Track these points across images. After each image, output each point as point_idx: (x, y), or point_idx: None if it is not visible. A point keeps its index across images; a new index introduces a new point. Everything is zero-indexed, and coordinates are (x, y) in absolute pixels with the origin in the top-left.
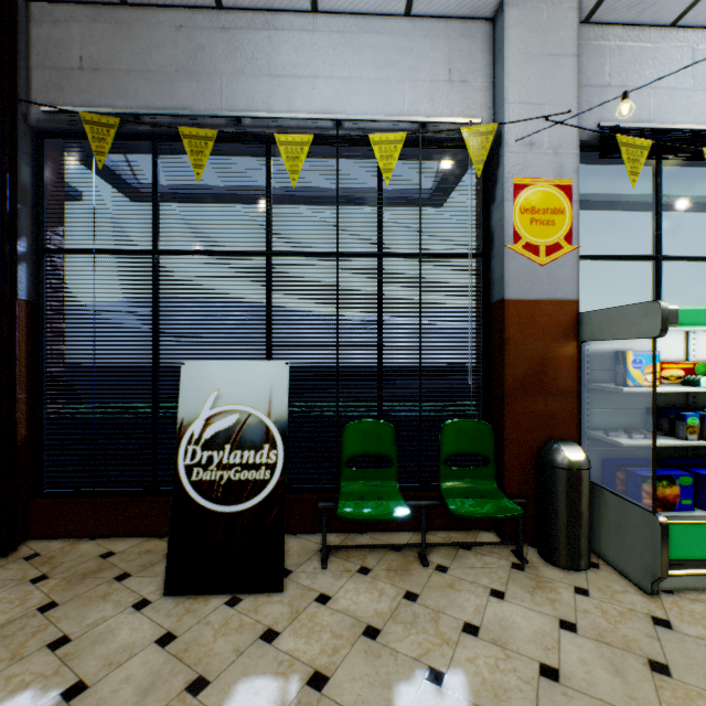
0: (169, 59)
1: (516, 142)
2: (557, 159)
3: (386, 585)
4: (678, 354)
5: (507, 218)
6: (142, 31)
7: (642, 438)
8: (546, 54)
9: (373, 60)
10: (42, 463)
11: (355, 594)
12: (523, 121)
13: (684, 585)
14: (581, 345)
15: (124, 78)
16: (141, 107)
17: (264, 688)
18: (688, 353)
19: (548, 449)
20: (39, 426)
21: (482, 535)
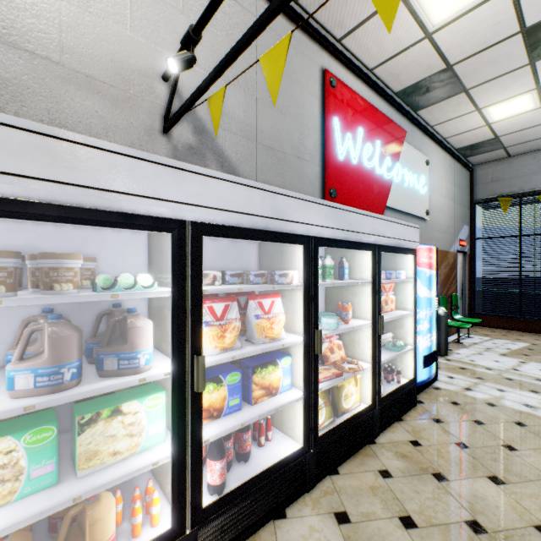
0: (528, 170)
1: None
2: None
3: None
4: None
5: None
6: (516, 163)
7: None
8: None
9: None
10: (474, 304)
11: None
12: None
13: None
14: None
15: (508, 181)
16: (516, 189)
17: None
18: None
19: None
20: (473, 292)
21: None
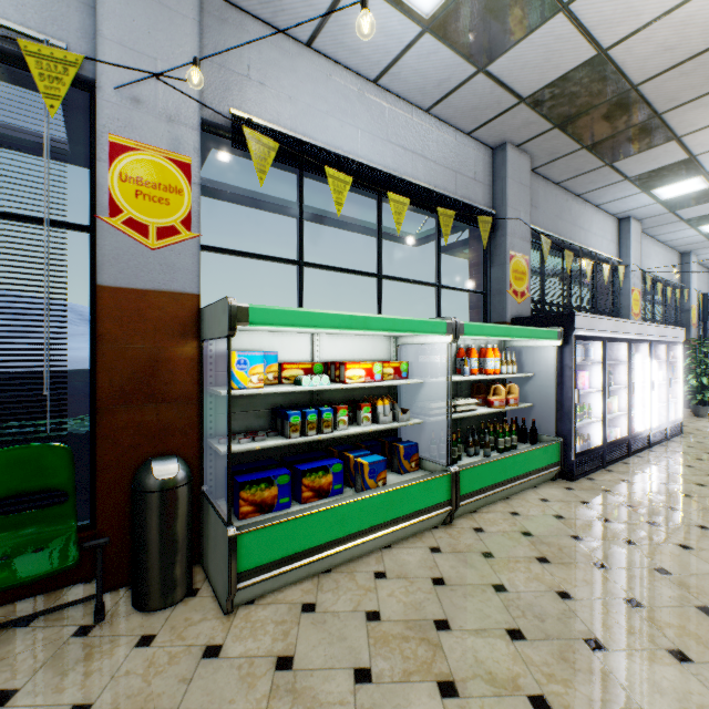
0: None
1: (116, 91)
2: (174, 129)
3: None
4: (306, 355)
5: (102, 183)
6: None
7: (251, 442)
8: (159, 1)
9: None
10: None
11: None
12: (126, 69)
13: (265, 590)
14: (203, 345)
15: None
16: None
17: None
18: (314, 354)
19: (140, 469)
20: None
21: (72, 592)
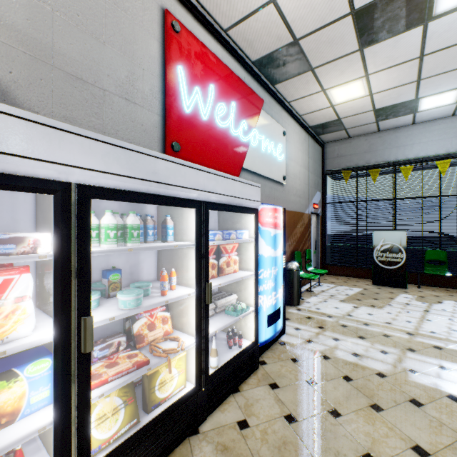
0: (362, 149)
1: None
2: None
3: (442, 293)
4: None
5: None
6: (354, 143)
7: None
8: None
9: (437, 133)
10: (325, 256)
11: (430, 292)
12: None
13: None
14: None
15: (349, 157)
16: (354, 164)
17: (407, 295)
18: None
19: None
20: (325, 247)
21: None
